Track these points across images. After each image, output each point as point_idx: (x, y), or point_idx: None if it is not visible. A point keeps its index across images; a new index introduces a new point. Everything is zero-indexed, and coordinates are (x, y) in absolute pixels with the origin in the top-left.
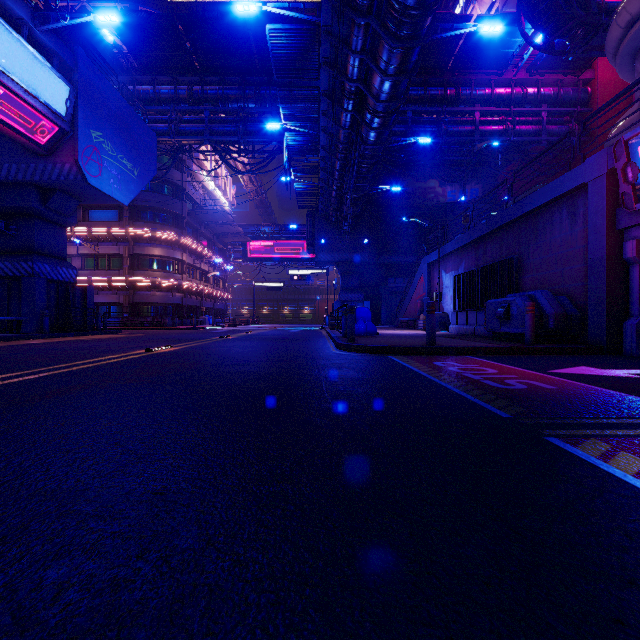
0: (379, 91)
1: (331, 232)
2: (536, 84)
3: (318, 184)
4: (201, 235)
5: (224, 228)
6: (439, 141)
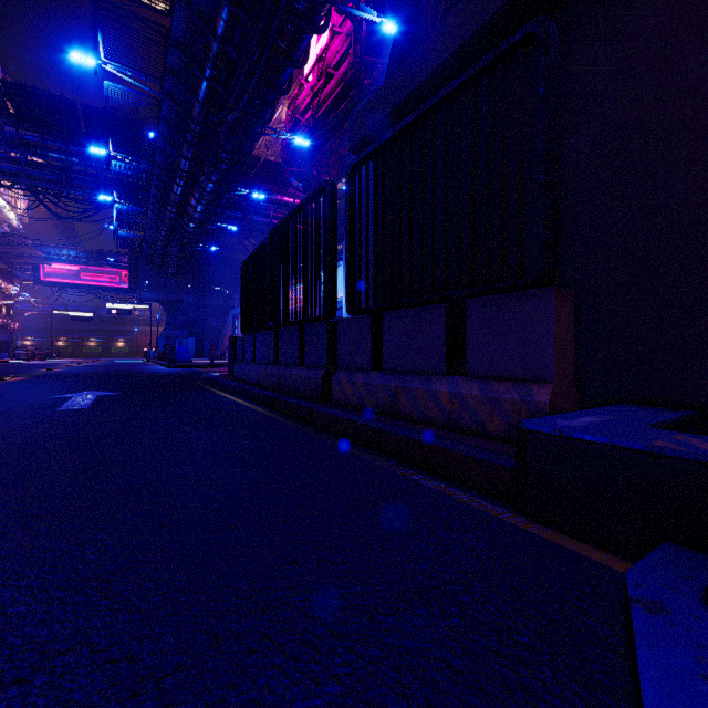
0: (193, 214)
1: (156, 273)
2: None
3: (144, 237)
4: None
5: (16, 249)
6: (246, 225)
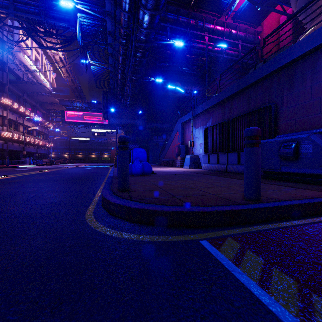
0: None
1: (118, 105)
2: (235, 29)
3: (108, 68)
4: (25, 101)
5: (44, 98)
6: (185, 50)
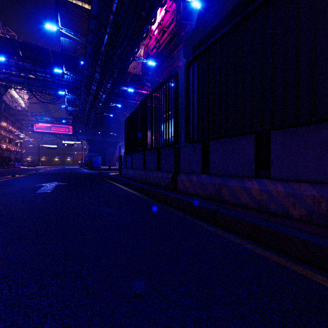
0: (101, 99)
1: (84, 127)
2: None
3: (79, 110)
4: (8, 119)
5: (23, 117)
6: (125, 104)
